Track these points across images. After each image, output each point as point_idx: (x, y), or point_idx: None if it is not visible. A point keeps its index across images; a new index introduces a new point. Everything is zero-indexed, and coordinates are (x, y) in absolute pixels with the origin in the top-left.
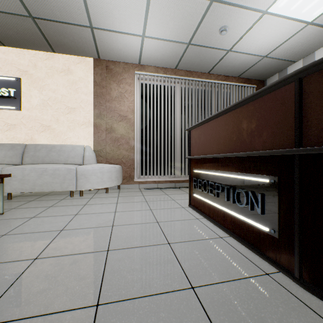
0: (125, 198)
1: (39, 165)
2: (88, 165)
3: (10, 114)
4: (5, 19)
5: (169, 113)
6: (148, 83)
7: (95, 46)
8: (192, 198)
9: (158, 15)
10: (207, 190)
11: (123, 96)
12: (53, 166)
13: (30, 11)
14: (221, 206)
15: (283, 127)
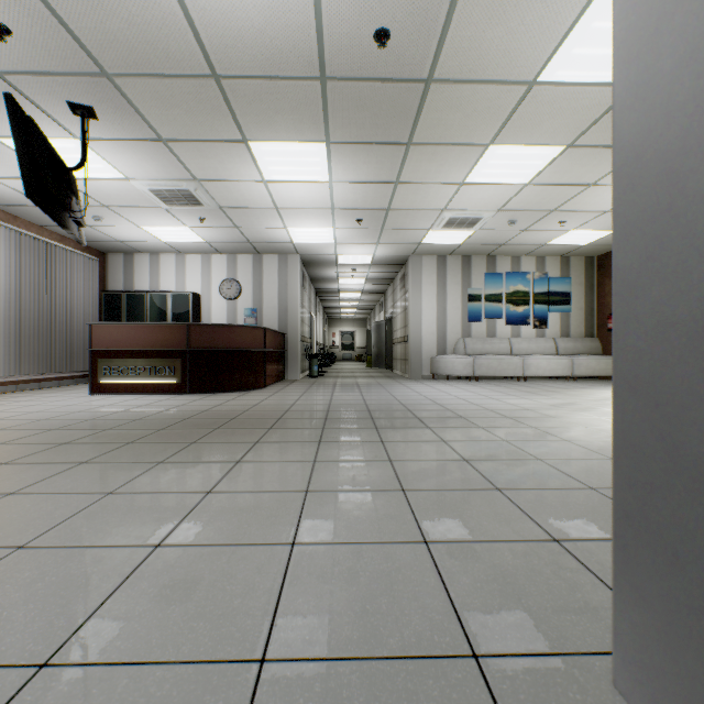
0: None
1: None
2: None
3: None
4: None
5: None
6: None
7: None
8: (97, 386)
9: None
10: (127, 373)
11: None
12: None
13: None
14: (143, 381)
15: (183, 340)
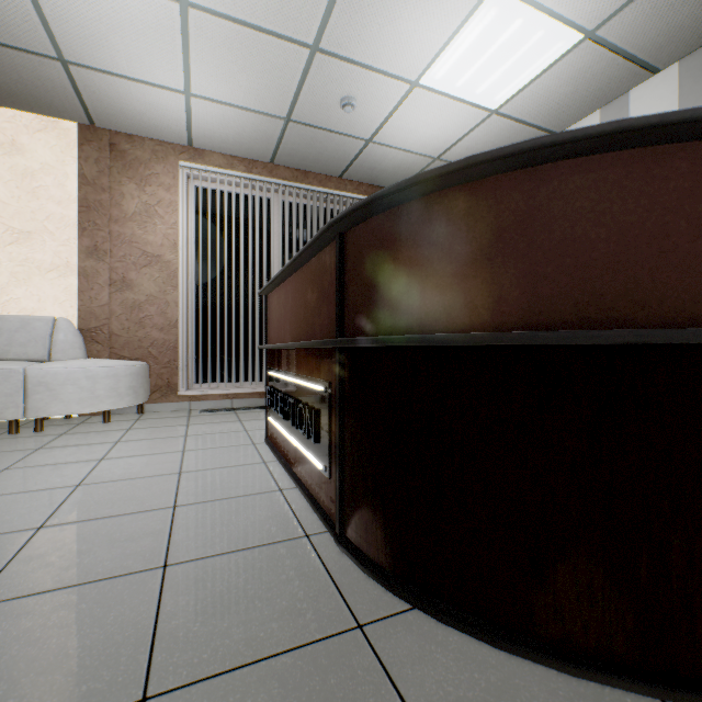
0: (144, 432)
1: None
2: (59, 362)
3: None
4: None
5: (257, 254)
6: (209, 188)
7: (78, 99)
8: (270, 425)
9: (212, 59)
10: (278, 408)
11: (154, 212)
12: None
13: None
14: (292, 436)
15: (333, 304)
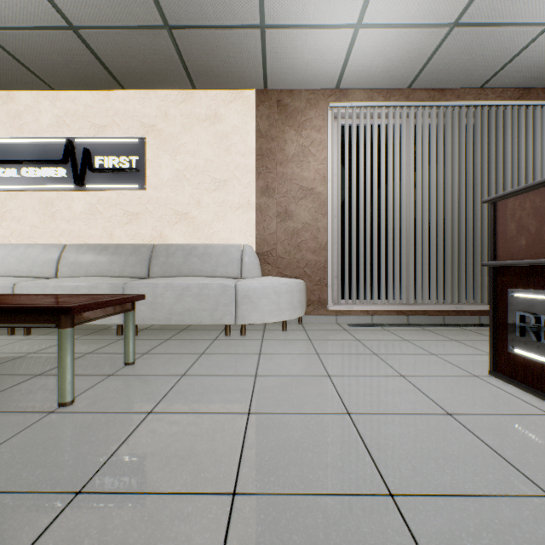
0: (327, 344)
1: (176, 279)
2: (253, 279)
3: (131, 198)
4: (129, 41)
5: (396, 178)
6: (354, 122)
7: (262, 65)
8: (504, 358)
9: None
10: None
11: (307, 151)
12: (198, 281)
13: (166, 16)
14: None
15: None
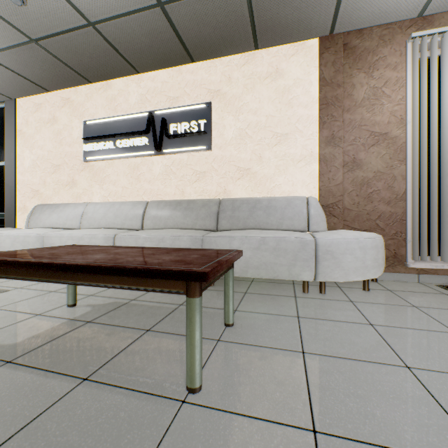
0: None
1: (249, 231)
2: (330, 232)
3: (199, 158)
4: (206, 6)
5: None
6: (445, 49)
7: (335, 4)
8: None
9: None
10: None
11: (380, 93)
12: (273, 235)
13: None
14: None
15: None
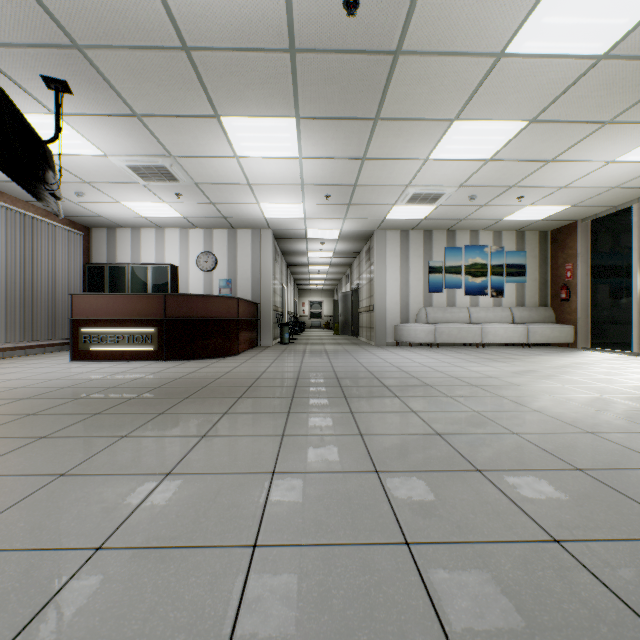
0: None
1: None
2: None
3: None
4: None
5: None
6: None
7: None
8: (77, 353)
9: None
10: (106, 341)
11: None
12: None
13: None
14: (121, 348)
15: (160, 309)
